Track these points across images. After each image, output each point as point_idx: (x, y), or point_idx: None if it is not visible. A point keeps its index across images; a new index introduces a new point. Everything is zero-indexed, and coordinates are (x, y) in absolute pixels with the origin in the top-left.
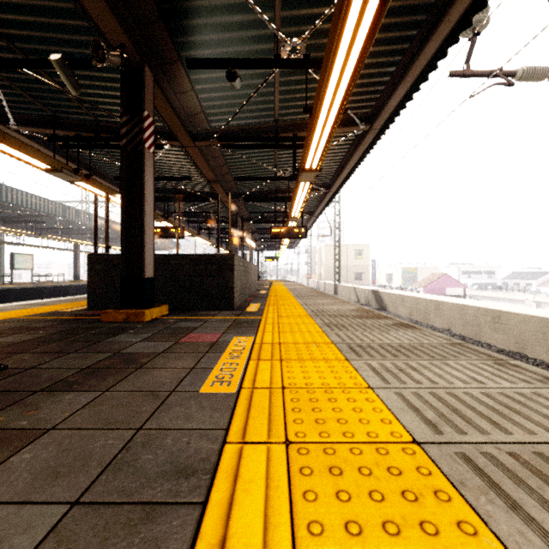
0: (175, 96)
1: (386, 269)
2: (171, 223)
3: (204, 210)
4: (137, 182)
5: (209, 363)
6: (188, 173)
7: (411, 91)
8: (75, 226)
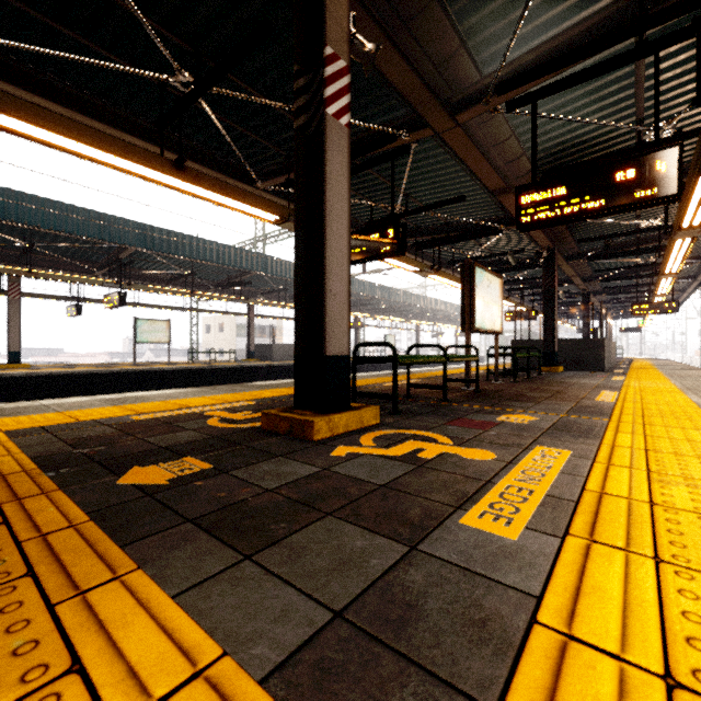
0: (561, 246)
1: None
2: (524, 307)
3: None
4: (549, 305)
5: (609, 378)
6: None
7: None
8: (421, 310)
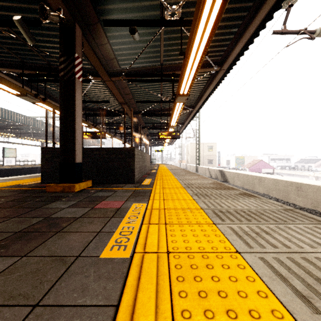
0: (97, 47)
1: (226, 157)
2: (98, 129)
3: (118, 122)
4: (71, 100)
5: (112, 226)
6: (107, 98)
7: (247, 43)
8: (42, 131)
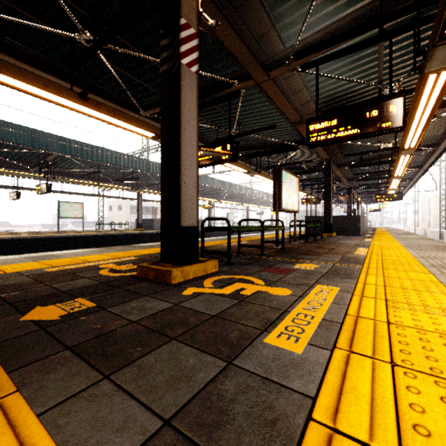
0: (334, 159)
1: None
2: (312, 196)
3: None
4: (327, 195)
5: (362, 240)
6: None
7: None
8: (250, 197)
